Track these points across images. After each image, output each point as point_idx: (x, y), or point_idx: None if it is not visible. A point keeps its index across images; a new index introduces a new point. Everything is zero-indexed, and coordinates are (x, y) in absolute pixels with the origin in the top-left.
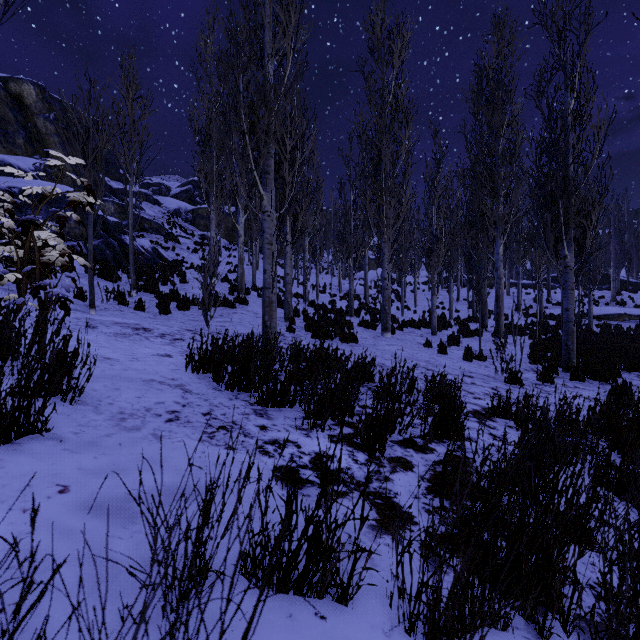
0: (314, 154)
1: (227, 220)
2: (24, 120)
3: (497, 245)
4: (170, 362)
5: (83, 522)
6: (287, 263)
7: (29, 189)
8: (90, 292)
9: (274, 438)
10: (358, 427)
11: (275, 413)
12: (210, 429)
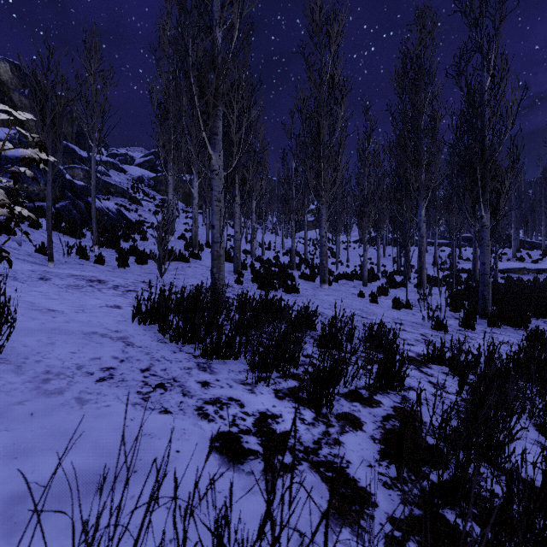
0: (260, 128)
1: (184, 186)
2: (1, 94)
3: (420, 208)
4: (118, 313)
5: None
6: (236, 222)
7: None
8: (48, 246)
9: (216, 396)
10: (304, 381)
11: (219, 366)
12: (146, 388)
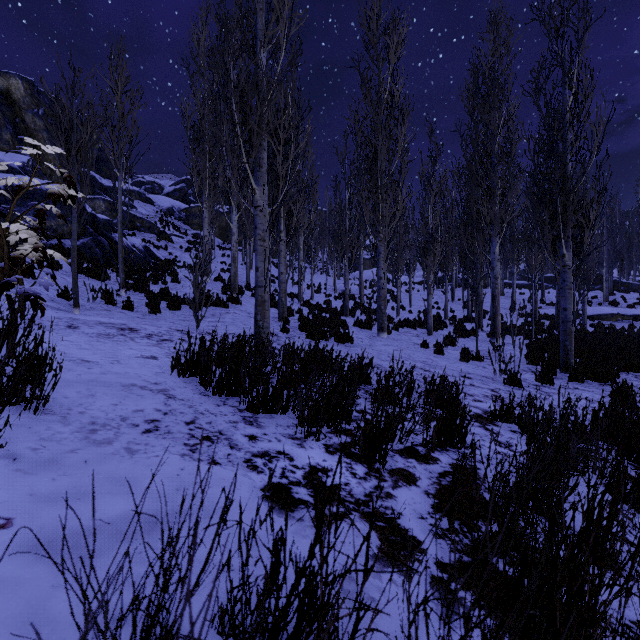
0: (309, 152)
1: (221, 219)
2: (12, 115)
3: (493, 244)
4: (155, 365)
5: (22, 568)
6: (281, 262)
7: (4, 180)
8: (74, 290)
9: (264, 450)
10: (356, 436)
11: (266, 420)
12: (193, 441)
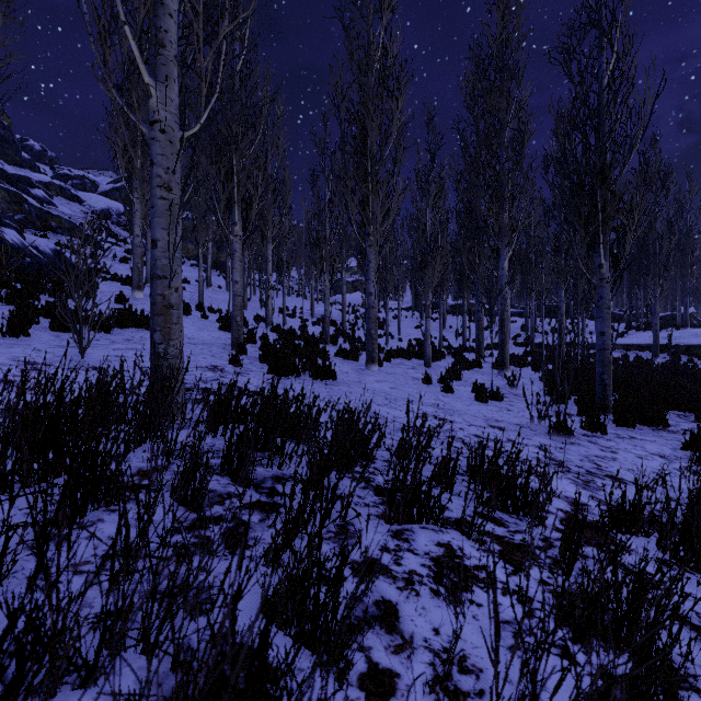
0: (279, 139)
1: None
2: None
3: (502, 258)
4: None
5: None
6: (235, 266)
7: None
8: None
9: None
10: None
11: None
12: None
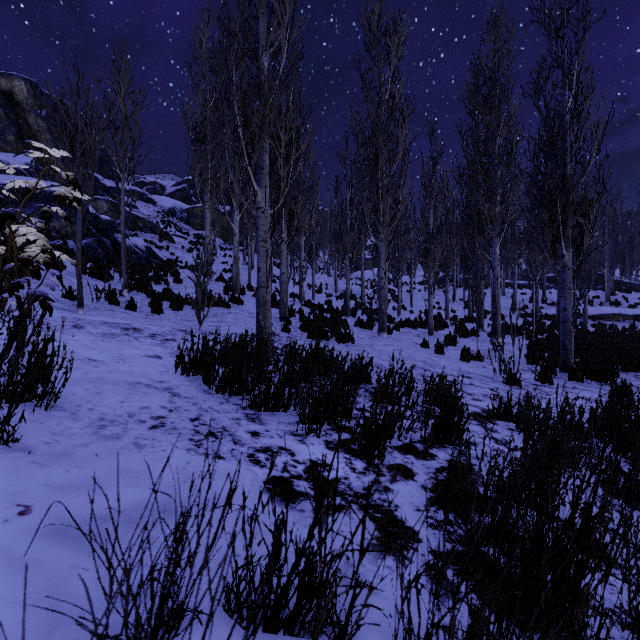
0: (310, 153)
1: (222, 219)
2: (15, 117)
3: (494, 245)
4: (159, 363)
5: (43, 550)
6: (282, 262)
7: (11, 183)
8: (78, 291)
9: (266, 445)
10: (356, 432)
11: (268, 418)
12: (197, 436)
